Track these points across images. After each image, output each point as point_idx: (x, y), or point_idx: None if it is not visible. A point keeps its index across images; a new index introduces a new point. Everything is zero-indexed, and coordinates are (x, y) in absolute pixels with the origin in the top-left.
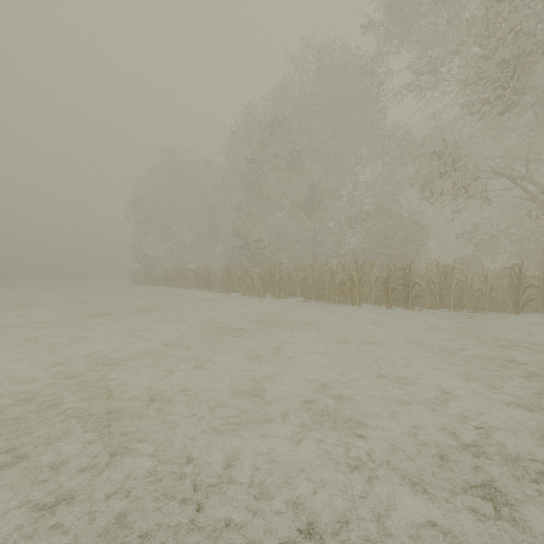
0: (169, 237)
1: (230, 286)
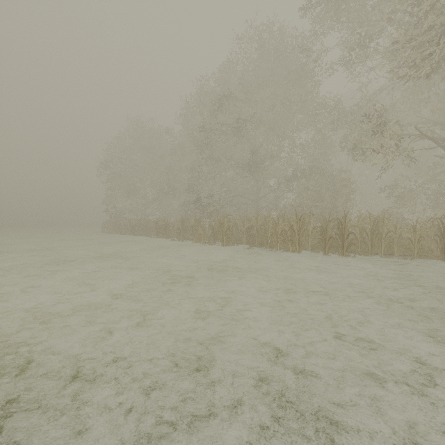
0: (134, 193)
1: (185, 235)
